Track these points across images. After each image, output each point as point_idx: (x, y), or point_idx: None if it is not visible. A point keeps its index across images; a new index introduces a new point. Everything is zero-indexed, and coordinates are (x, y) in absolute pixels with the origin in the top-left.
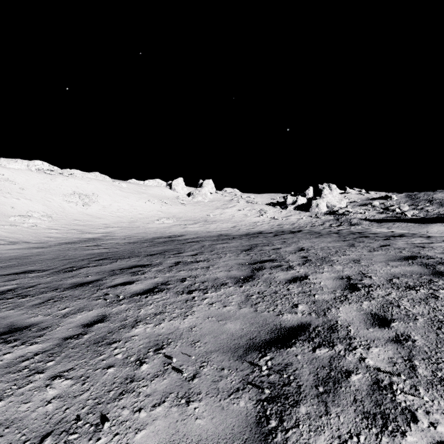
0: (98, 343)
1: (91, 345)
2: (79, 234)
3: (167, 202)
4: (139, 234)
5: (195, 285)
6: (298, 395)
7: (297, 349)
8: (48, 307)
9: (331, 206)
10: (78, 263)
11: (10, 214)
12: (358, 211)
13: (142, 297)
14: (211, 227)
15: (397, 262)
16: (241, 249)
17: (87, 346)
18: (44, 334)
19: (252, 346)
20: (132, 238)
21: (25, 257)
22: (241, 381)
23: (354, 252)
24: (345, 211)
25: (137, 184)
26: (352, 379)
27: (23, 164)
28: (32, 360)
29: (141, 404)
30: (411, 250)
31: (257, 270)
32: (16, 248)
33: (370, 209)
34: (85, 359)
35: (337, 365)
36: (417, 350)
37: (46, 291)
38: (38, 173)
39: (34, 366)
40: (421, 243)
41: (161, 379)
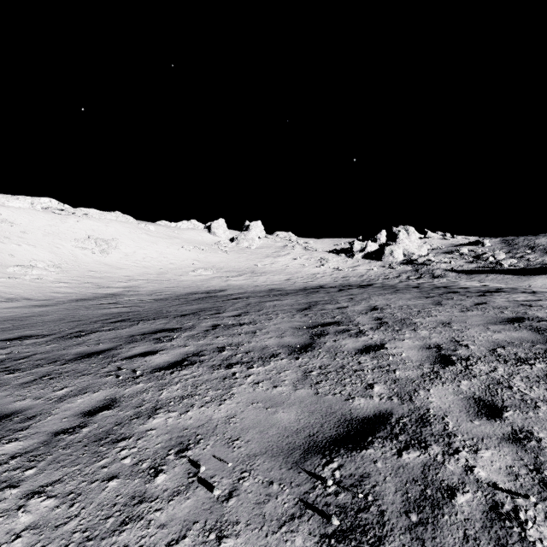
0: (100, 441)
1: (90, 443)
2: (94, 289)
3: (205, 249)
4: (170, 288)
5: (236, 356)
6: (381, 527)
7: (375, 452)
8: (40, 387)
9: (408, 254)
10: (88, 327)
11: (8, 263)
12: (442, 260)
13: (166, 373)
14: (260, 279)
15: (500, 326)
16: (297, 308)
17: (85, 445)
18: (29, 426)
19: (313, 447)
20: (161, 293)
21: (24, 317)
22: (297, 504)
23: (441, 313)
24: (426, 261)
25: (168, 227)
26: (457, 502)
27: (26, 201)
28: (5, 466)
29: (151, 541)
30: (515, 310)
31: (318, 337)
32: (15, 307)
33: (457, 257)
34: (79, 466)
35: (434, 477)
36: (545, 455)
37: (42, 364)
38: (45, 212)
39: (6, 476)
40: (526, 301)
41: (182, 498)
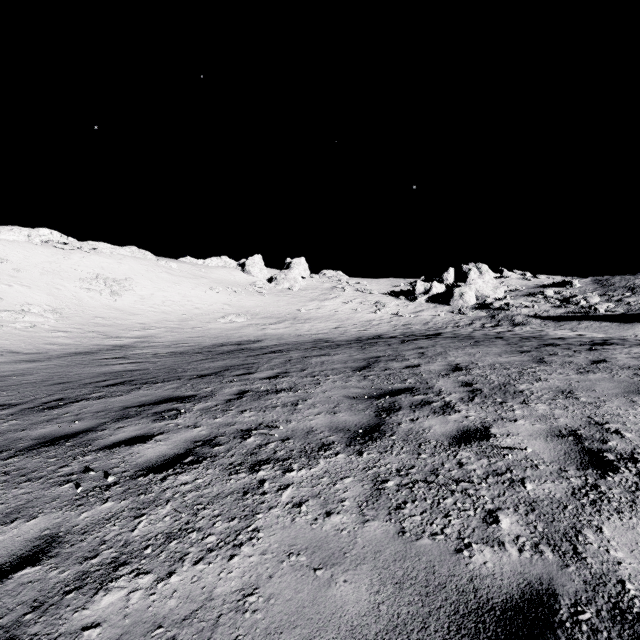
0: None
1: None
2: (100, 339)
3: (238, 291)
4: (194, 338)
5: (267, 447)
6: None
7: None
8: None
9: (482, 296)
10: (73, 392)
11: None
12: (523, 304)
13: (155, 478)
14: (304, 328)
15: None
16: (353, 366)
17: None
18: None
19: None
20: (182, 345)
21: None
22: None
23: (552, 375)
24: (504, 305)
25: (194, 265)
26: None
27: (22, 233)
28: None
29: None
30: None
31: (387, 413)
32: None
33: (540, 300)
34: None
35: None
36: None
37: None
38: (44, 246)
39: None
40: None
41: None
